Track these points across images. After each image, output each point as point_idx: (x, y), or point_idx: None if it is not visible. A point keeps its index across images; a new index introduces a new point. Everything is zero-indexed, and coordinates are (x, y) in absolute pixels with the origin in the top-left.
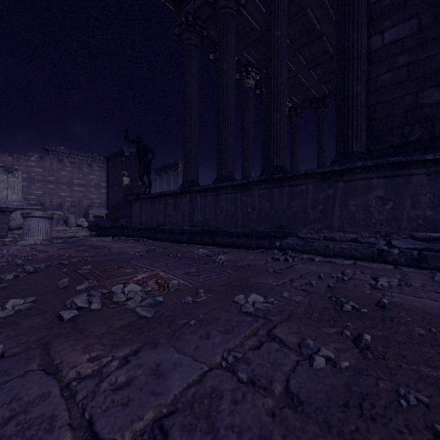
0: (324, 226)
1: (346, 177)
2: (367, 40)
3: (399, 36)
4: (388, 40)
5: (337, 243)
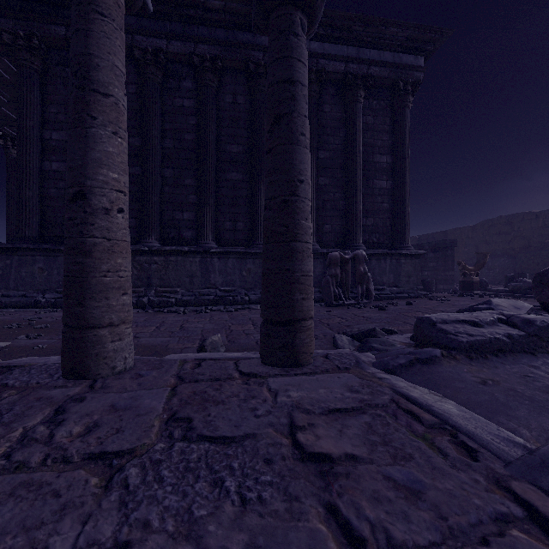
0: (3, 287)
1: (19, 253)
2: (42, 162)
3: (60, 169)
4: (55, 168)
5: (11, 298)
